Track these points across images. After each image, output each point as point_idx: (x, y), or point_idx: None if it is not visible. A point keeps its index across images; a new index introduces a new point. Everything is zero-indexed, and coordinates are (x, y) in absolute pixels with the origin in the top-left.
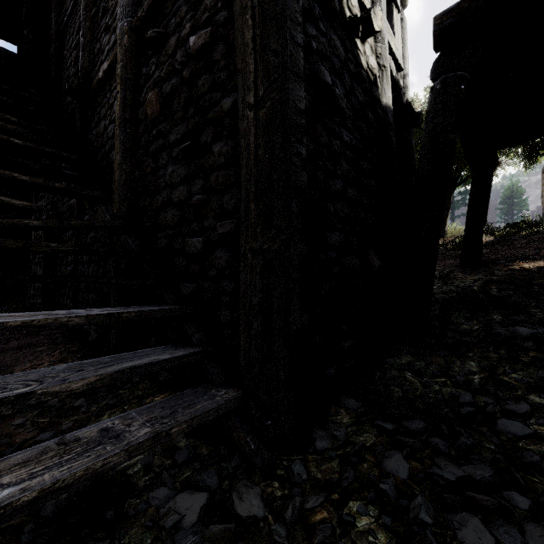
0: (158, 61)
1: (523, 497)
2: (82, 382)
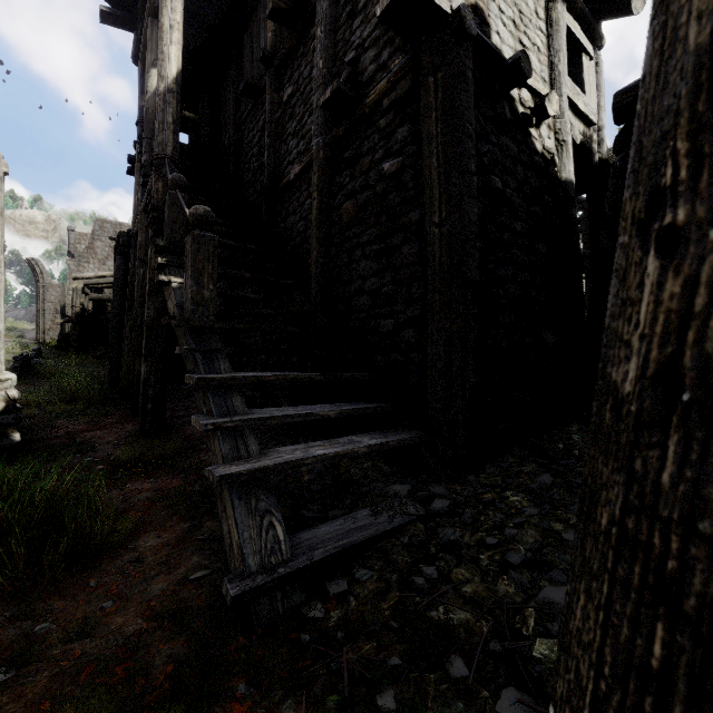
0: (352, 175)
1: None
2: (333, 412)
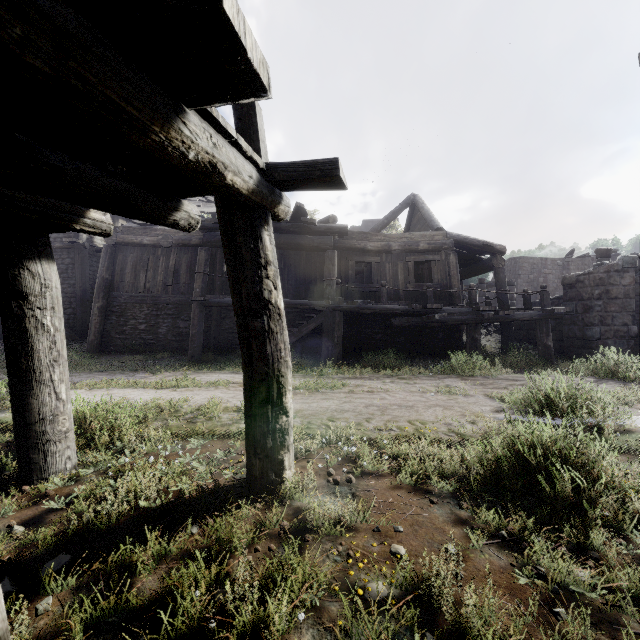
0: None
1: None
2: None
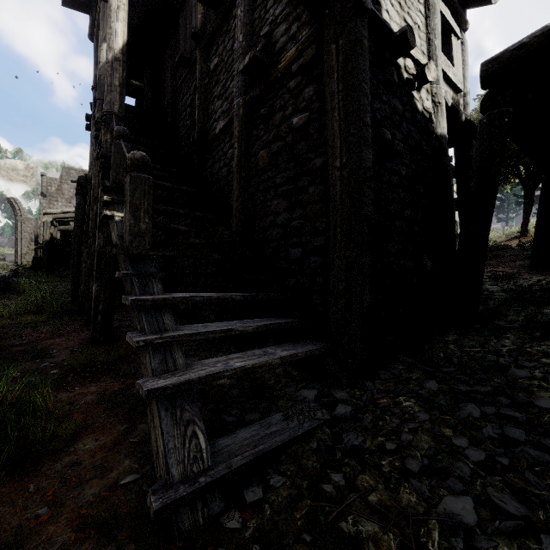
0: (266, 128)
1: (507, 399)
2: (250, 328)
